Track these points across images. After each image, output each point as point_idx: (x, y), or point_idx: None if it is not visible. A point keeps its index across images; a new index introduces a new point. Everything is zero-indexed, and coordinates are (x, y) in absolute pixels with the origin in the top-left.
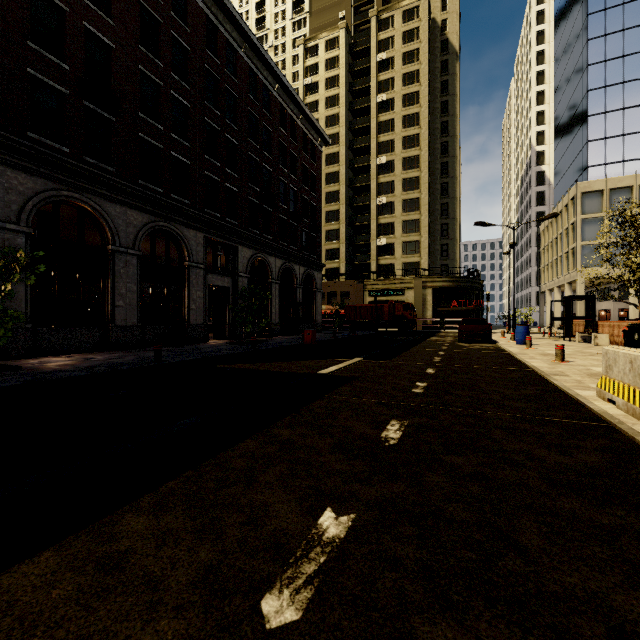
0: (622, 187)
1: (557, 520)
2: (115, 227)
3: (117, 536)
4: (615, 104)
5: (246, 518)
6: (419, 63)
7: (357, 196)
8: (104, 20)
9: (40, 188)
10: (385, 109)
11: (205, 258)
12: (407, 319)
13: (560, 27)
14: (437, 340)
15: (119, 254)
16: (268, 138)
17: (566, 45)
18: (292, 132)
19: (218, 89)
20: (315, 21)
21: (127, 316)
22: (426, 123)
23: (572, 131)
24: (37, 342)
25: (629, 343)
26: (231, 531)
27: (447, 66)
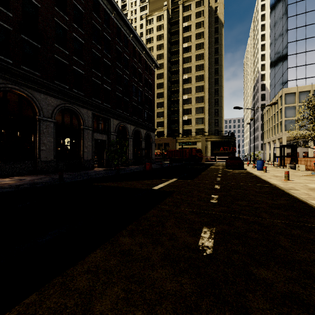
0: (305, 91)
1: None
2: (40, 106)
3: None
4: (301, 49)
5: None
6: (204, 28)
7: (172, 95)
8: None
9: None
10: (187, 51)
11: (92, 124)
12: (198, 157)
13: (273, 12)
14: (215, 168)
15: (43, 121)
16: (127, 62)
17: (276, 20)
18: (139, 60)
19: (99, 34)
20: (151, 7)
21: (47, 155)
22: (207, 58)
23: (279, 63)
24: None
25: None
26: None
27: (217, 30)
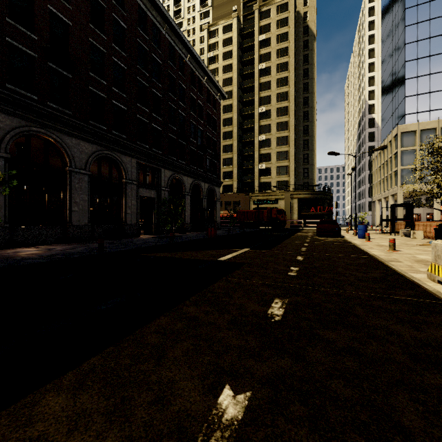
0: (429, 128)
1: (429, 397)
2: (71, 154)
3: (34, 419)
4: (424, 71)
5: (154, 397)
6: (288, 42)
7: (245, 134)
8: (63, 4)
9: (15, 125)
10: (264, 74)
11: (137, 177)
12: (280, 220)
13: (385, 18)
14: (302, 235)
15: (74, 173)
16: (182, 92)
17: (390, 30)
18: (199, 89)
19: (147, 57)
20: (216, 13)
21: (80, 218)
22: (293, 84)
23: (394, 90)
24: (13, 237)
25: (438, 237)
26: (139, 412)
27: (307, 44)
